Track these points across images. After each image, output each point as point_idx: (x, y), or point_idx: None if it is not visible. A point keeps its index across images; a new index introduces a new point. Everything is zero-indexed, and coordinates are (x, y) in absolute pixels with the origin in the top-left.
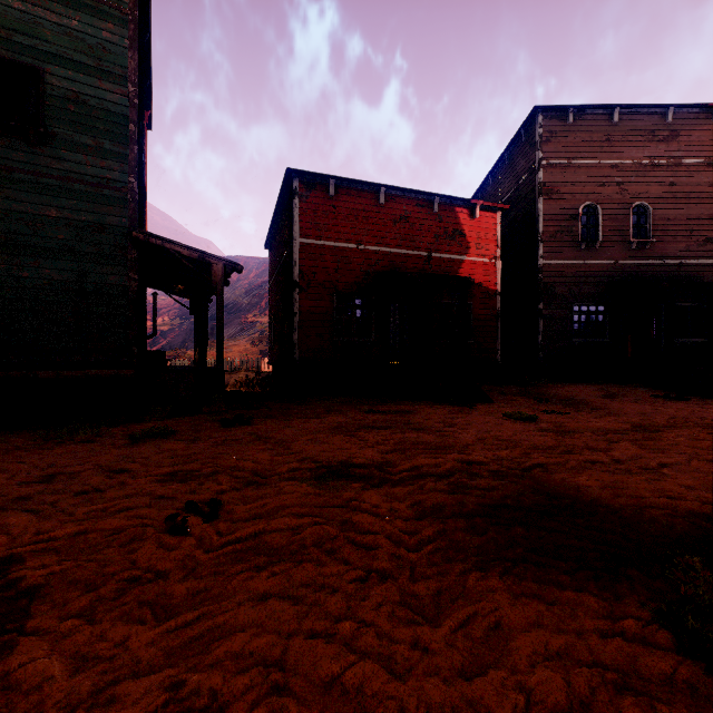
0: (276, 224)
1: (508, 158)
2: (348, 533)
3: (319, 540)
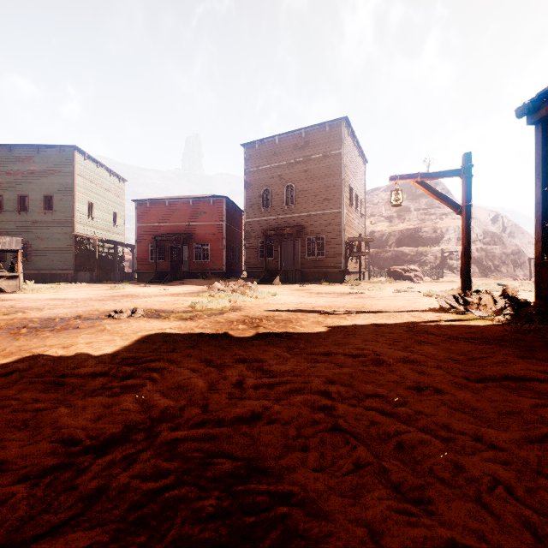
0: None
1: None
2: None
3: None
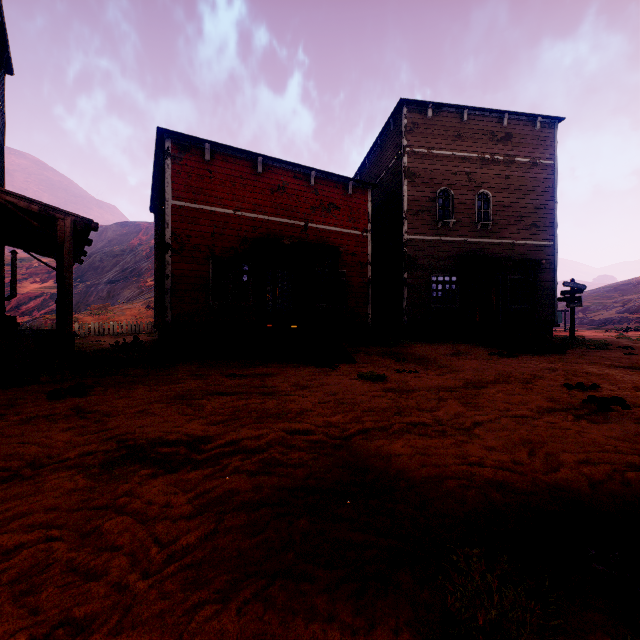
0: (157, 187)
1: (381, 144)
2: (80, 551)
3: (28, 570)
